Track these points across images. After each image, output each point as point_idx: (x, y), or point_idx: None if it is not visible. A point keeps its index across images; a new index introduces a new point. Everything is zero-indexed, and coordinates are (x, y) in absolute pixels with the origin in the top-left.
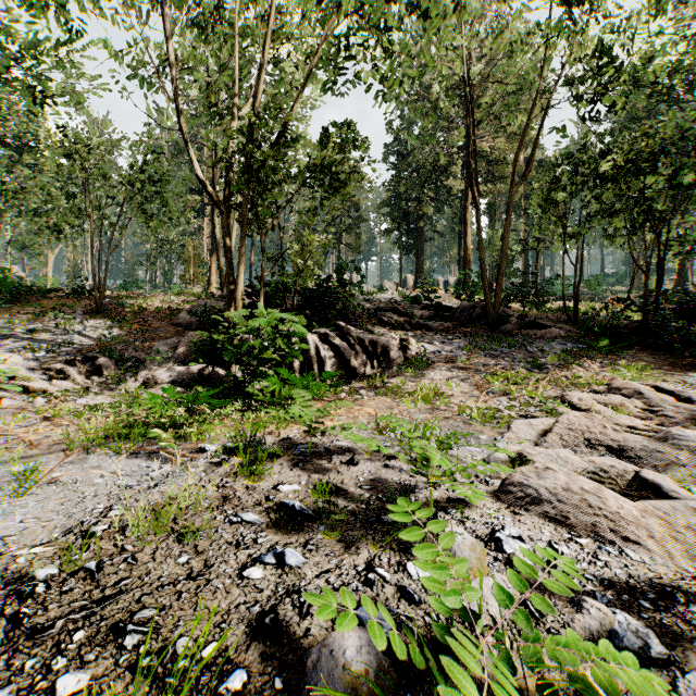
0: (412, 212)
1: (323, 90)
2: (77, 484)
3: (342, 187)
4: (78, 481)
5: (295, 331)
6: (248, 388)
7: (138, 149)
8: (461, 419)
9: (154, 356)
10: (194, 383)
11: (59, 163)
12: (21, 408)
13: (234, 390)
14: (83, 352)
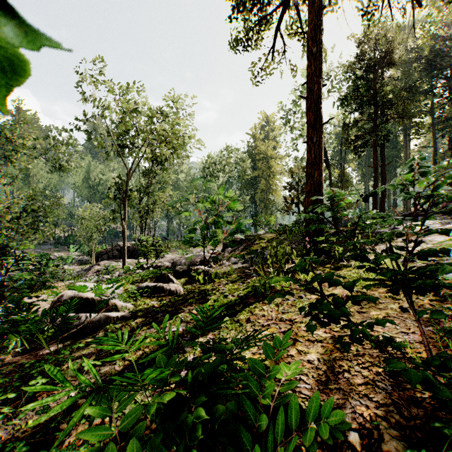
0: None
1: None
2: None
3: None
4: None
5: None
6: None
7: None
8: None
9: None
10: None
11: None
12: None
13: None
14: None
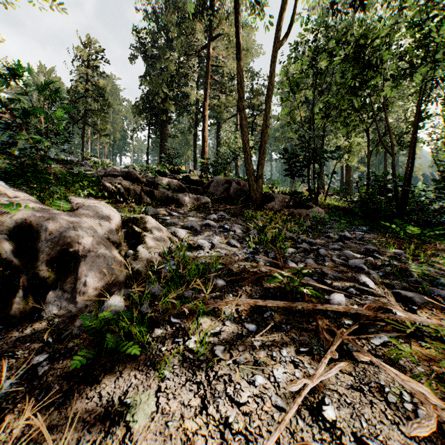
0: (157, 106)
1: None
2: None
3: None
4: None
5: None
6: None
7: None
8: None
9: None
10: None
11: None
12: None
13: None
14: None
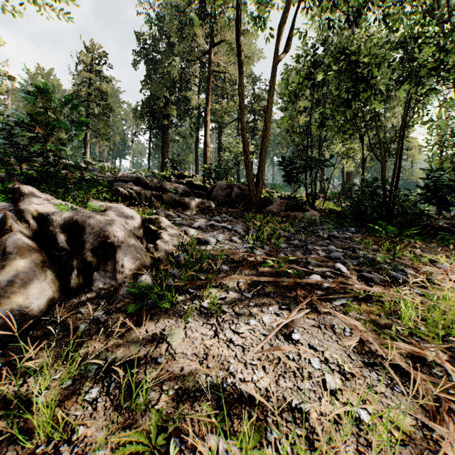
0: (159, 111)
1: None
2: None
3: None
4: None
5: None
6: None
7: None
8: None
9: None
10: None
11: None
12: None
13: None
14: None
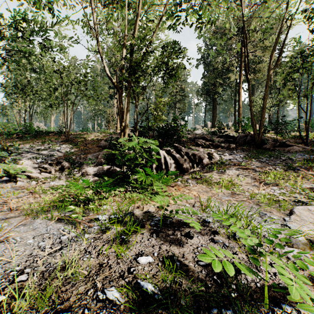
0: (211, 91)
1: (168, 28)
2: (16, 244)
3: (177, 74)
4: (18, 241)
5: (153, 148)
6: (130, 178)
7: (83, 66)
8: (252, 201)
9: (88, 161)
10: (103, 175)
11: (50, 75)
12: (22, 187)
13: (123, 179)
14: (57, 159)
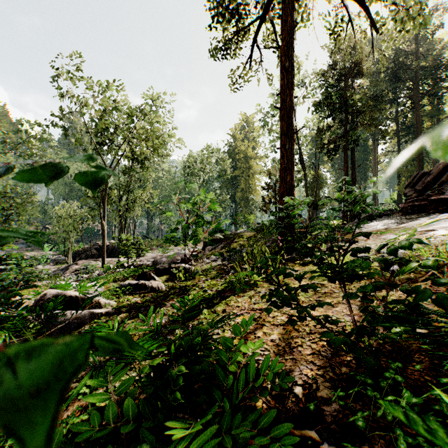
0: None
1: None
2: None
3: None
4: None
5: None
6: None
7: None
8: None
9: None
10: None
11: None
12: None
13: None
14: None
